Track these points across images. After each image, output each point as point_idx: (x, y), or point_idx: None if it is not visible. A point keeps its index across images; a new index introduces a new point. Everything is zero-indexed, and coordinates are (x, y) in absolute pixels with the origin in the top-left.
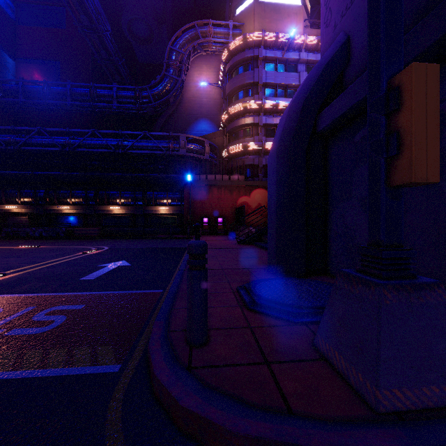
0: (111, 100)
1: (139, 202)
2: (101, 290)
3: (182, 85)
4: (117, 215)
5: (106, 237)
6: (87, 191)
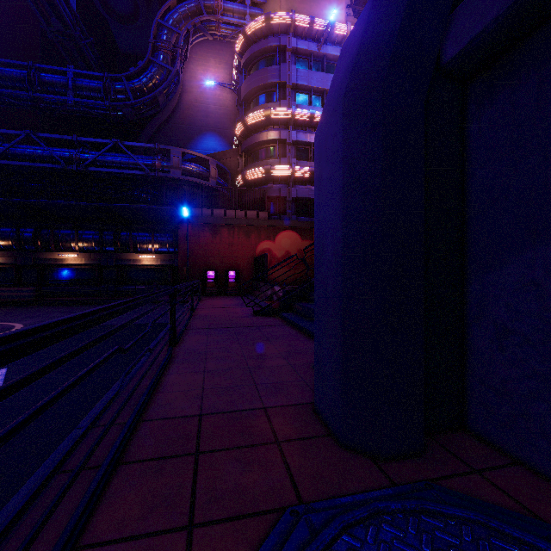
0: (65, 92)
1: (109, 247)
2: None
3: (177, 80)
4: (72, 267)
5: (46, 303)
6: (21, 230)
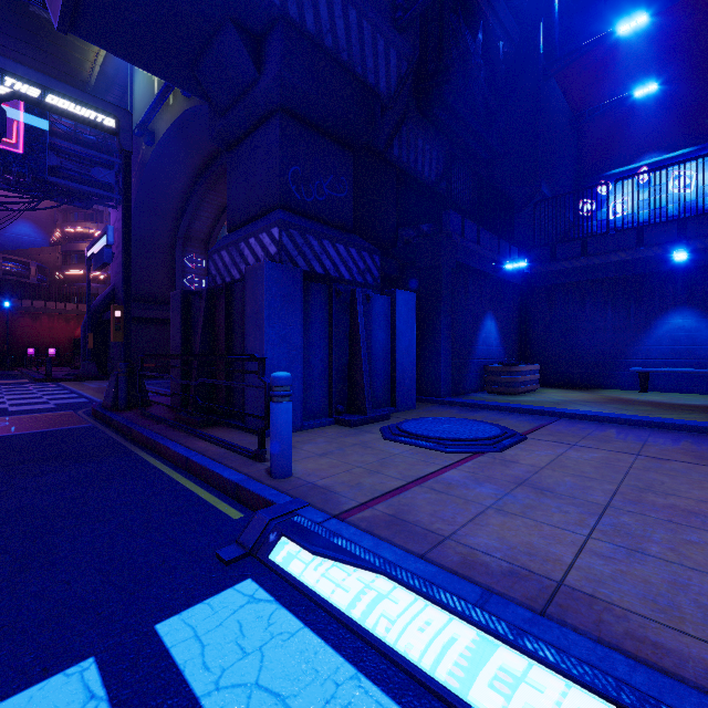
0: None
1: None
2: None
3: None
4: None
5: None
6: None
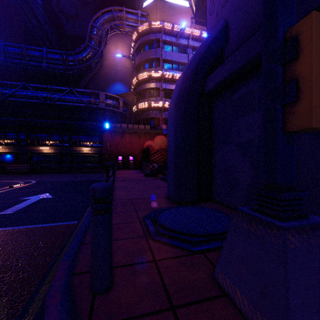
0: (41, 60)
1: (66, 144)
2: (16, 225)
3: (101, 54)
4: (46, 154)
5: (36, 172)
6: (19, 134)
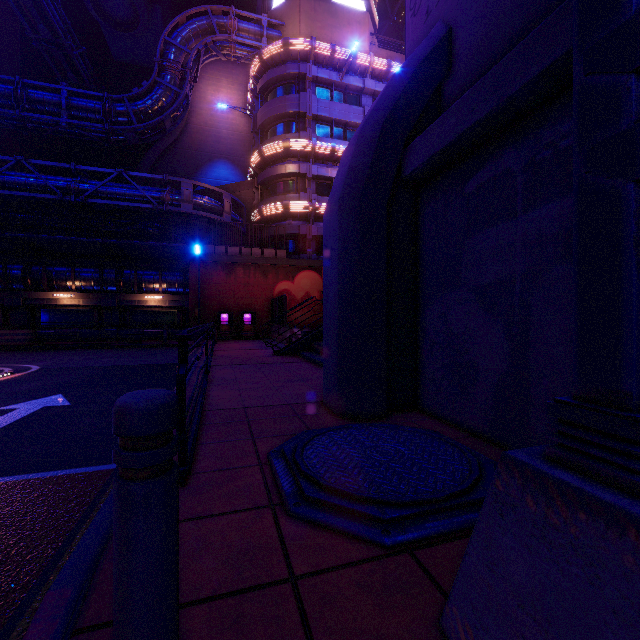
0: (58, 112)
1: (110, 287)
2: None
3: (186, 102)
4: (68, 308)
5: (43, 347)
6: (7, 266)
